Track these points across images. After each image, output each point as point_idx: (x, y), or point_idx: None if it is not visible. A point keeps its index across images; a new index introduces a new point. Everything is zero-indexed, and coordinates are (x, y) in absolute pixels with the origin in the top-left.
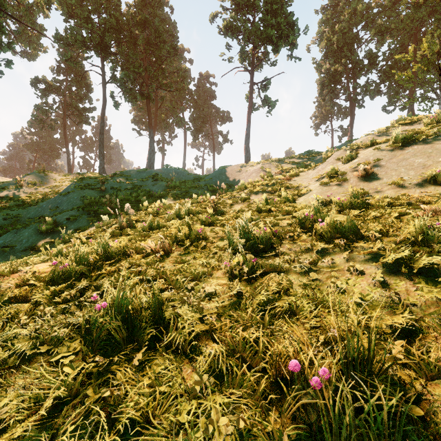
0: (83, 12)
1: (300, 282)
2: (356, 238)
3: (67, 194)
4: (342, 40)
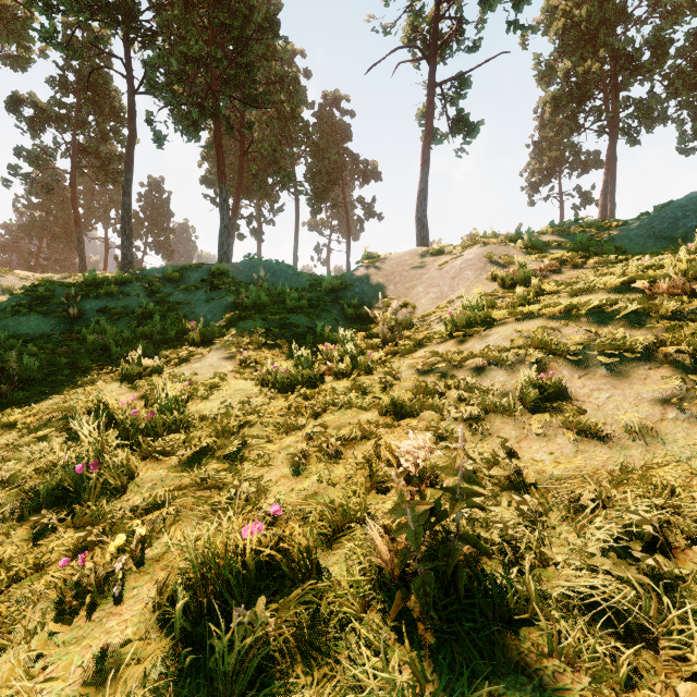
0: None
1: None
2: None
3: None
4: (596, 16)
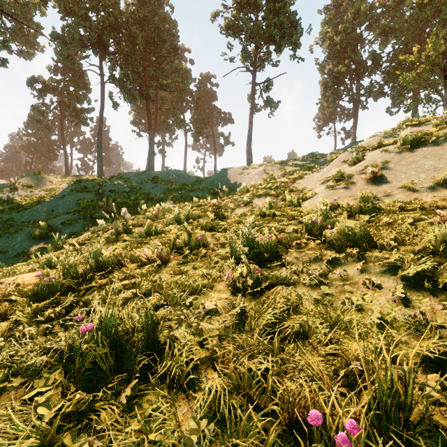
0: (80, 10)
1: (310, 296)
2: (369, 247)
3: (63, 197)
4: (346, 40)
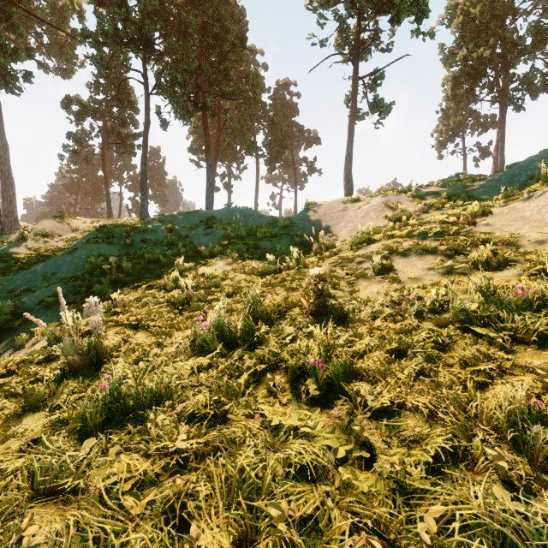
0: None
1: None
2: None
3: (73, 251)
4: (488, 12)
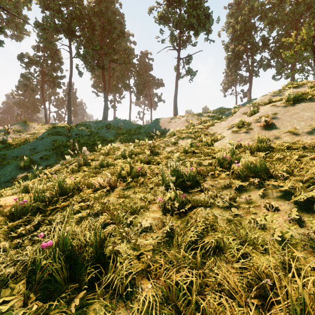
0: (55, 6)
1: (223, 216)
2: (267, 177)
3: (42, 139)
4: (244, 28)
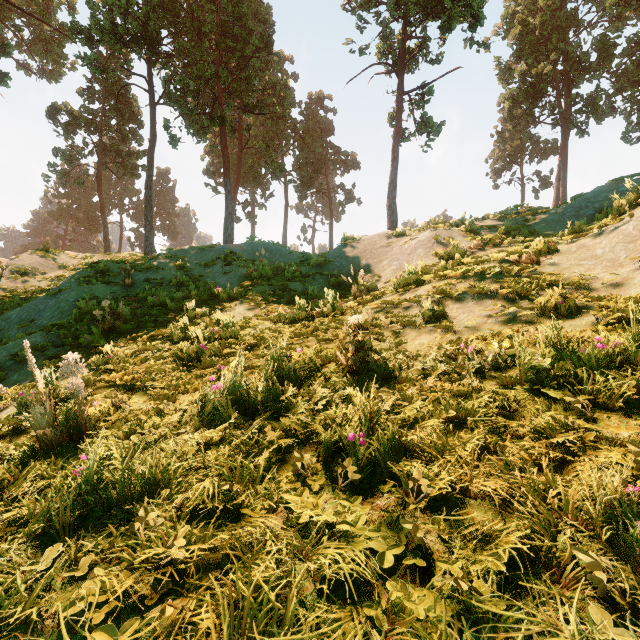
0: None
1: None
2: None
3: (59, 293)
4: (549, 23)
